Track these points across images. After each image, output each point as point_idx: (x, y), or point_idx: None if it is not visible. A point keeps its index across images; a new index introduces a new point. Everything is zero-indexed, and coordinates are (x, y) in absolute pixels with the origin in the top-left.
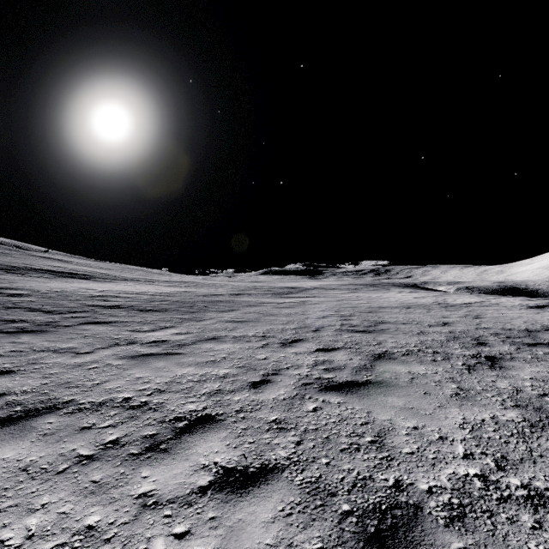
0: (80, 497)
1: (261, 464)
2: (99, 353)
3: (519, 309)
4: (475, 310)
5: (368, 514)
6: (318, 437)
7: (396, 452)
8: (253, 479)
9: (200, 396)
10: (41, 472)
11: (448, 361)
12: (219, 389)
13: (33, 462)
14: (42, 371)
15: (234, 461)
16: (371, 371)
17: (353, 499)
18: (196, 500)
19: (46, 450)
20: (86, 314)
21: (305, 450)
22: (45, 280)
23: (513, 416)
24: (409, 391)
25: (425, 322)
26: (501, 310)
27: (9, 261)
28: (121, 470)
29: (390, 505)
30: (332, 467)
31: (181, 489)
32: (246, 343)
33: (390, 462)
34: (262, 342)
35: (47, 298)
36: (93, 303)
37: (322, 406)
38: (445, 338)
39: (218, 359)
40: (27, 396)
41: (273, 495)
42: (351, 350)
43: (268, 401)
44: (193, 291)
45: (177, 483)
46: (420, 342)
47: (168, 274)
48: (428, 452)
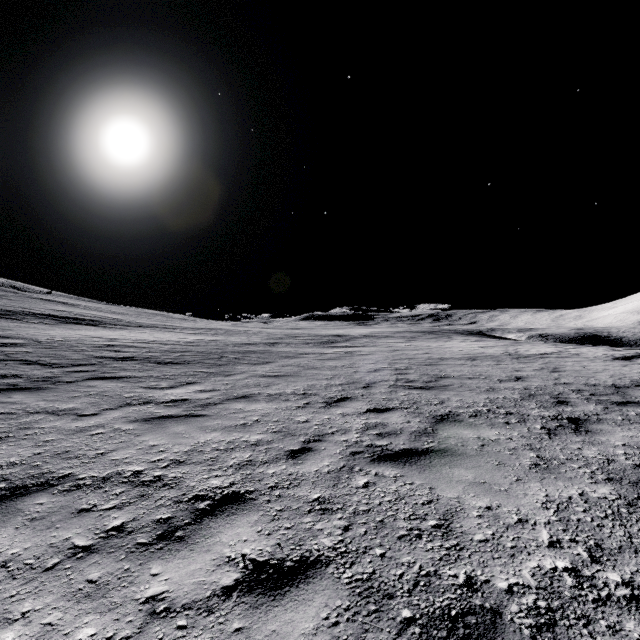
0: (71, 602)
1: (300, 556)
2: (105, 416)
3: (603, 360)
4: (552, 361)
5: (434, 622)
6: (371, 520)
7: (467, 539)
8: (290, 577)
9: (226, 469)
10: (25, 568)
11: (524, 424)
12: (249, 459)
13: (16, 556)
14: (35, 437)
15: (267, 552)
16: (433, 436)
17: (415, 602)
18: (218, 605)
19: (33, 540)
20: (92, 367)
21: (355, 538)
22: (45, 326)
23: (606, 492)
24: (479, 461)
25: (494, 376)
26: (582, 361)
27: (4, 304)
28: (125, 565)
29: (462, 610)
30: (388, 559)
31: (200, 590)
32: (283, 402)
33: (460, 553)
34: (303, 401)
35: (47, 348)
36: (101, 354)
37: (375, 480)
38: (519, 396)
39: (249, 423)
40: (15, 470)
41: (315, 597)
42: (408, 410)
43: (310, 475)
44: (221, 339)
45: (196, 582)
46: (490, 401)
47: (192, 320)
48: (505, 539)
